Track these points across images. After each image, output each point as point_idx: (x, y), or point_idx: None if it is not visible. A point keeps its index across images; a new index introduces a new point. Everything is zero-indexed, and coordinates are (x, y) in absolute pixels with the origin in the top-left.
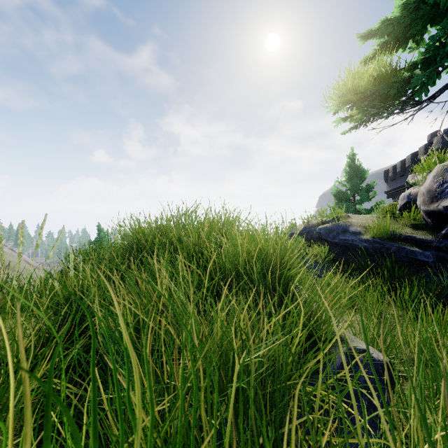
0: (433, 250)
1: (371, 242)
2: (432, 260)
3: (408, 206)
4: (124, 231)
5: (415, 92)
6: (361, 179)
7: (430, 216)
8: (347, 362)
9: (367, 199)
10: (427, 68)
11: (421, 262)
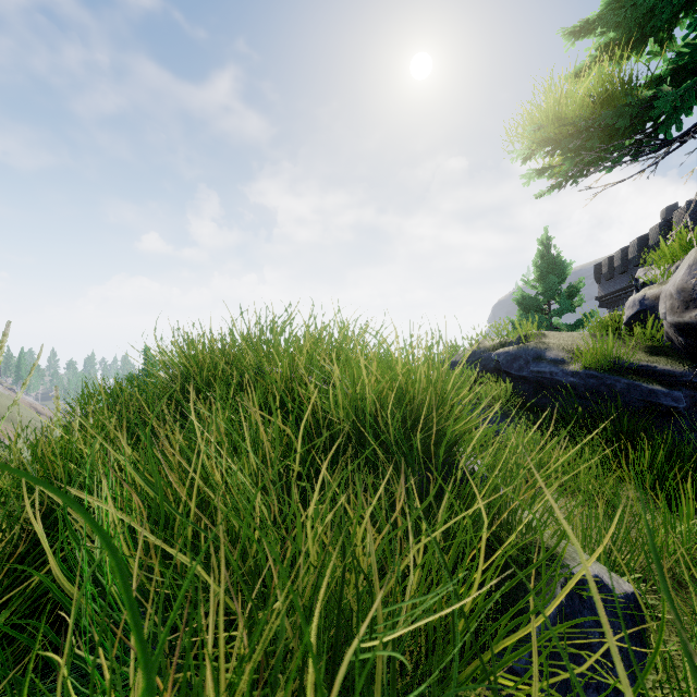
0: (686, 390)
1: (582, 376)
2: (684, 406)
3: (641, 317)
4: (164, 356)
5: (658, 125)
6: (560, 277)
7: (683, 333)
8: (568, 605)
9: (570, 308)
10: (678, 87)
11: (667, 408)
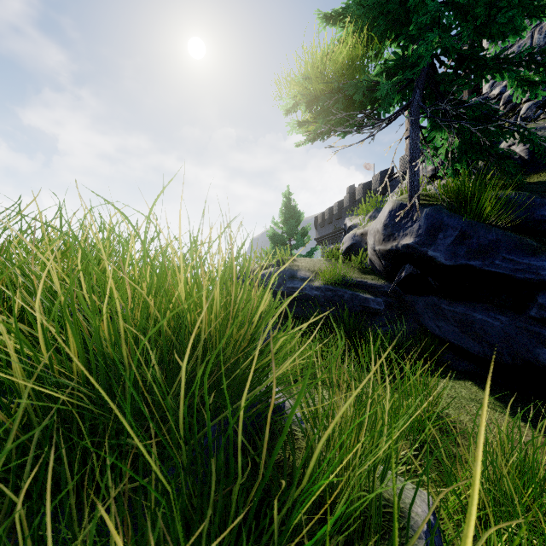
0: (383, 297)
1: (323, 290)
2: (383, 308)
3: (353, 248)
4: None
5: (374, 109)
6: (297, 222)
7: (385, 257)
8: None
9: (303, 244)
10: None
11: (374, 310)
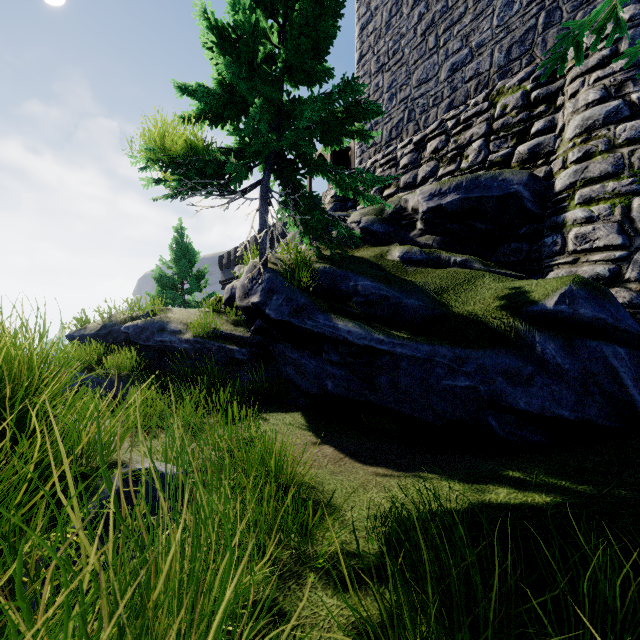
0: (249, 347)
1: (192, 342)
2: (247, 358)
3: (232, 300)
4: None
5: (232, 178)
6: (192, 262)
7: (245, 312)
8: (124, 488)
9: (199, 288)
10: (242, 159)
11: (239, 360)
